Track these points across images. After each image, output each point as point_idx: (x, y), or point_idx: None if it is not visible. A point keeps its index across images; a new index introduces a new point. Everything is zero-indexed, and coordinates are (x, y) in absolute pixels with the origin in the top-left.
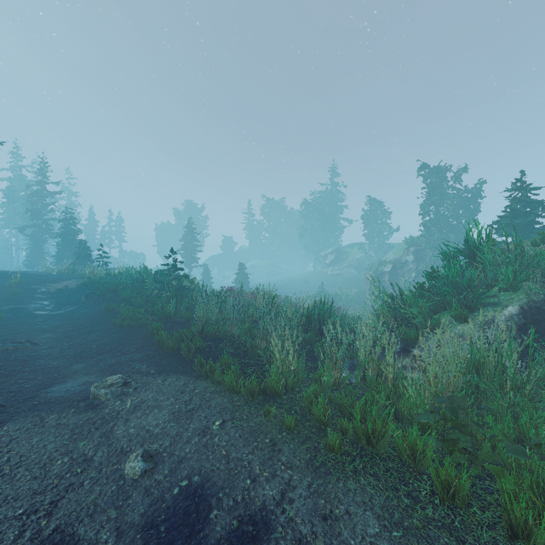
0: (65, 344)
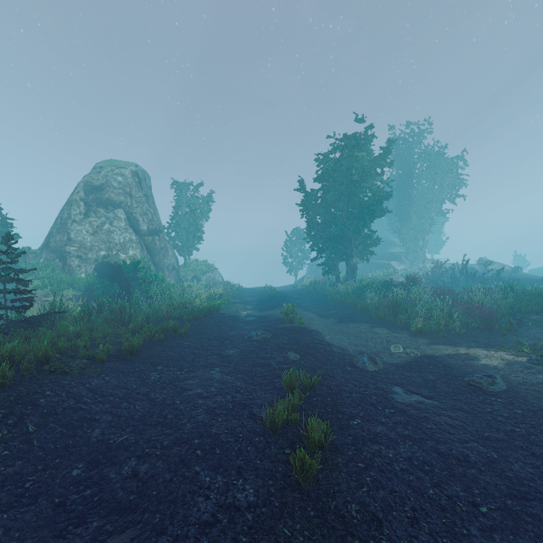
0: (233, 334)
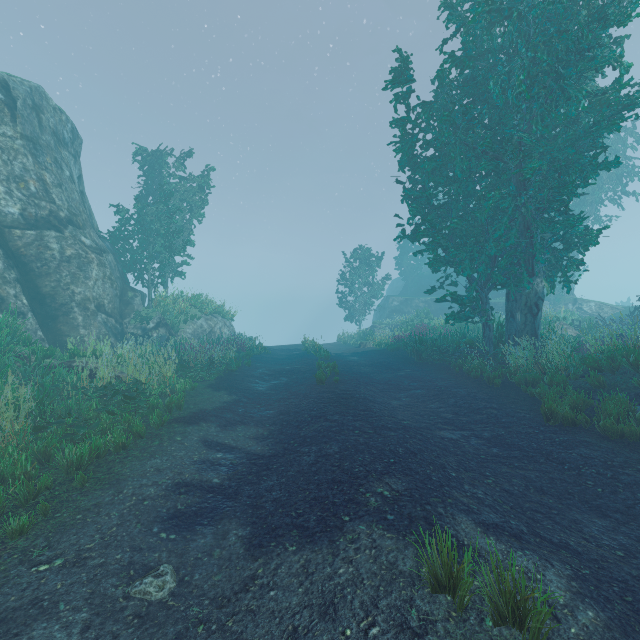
0: None
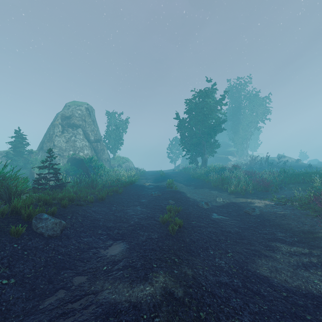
0: (143, 193)
